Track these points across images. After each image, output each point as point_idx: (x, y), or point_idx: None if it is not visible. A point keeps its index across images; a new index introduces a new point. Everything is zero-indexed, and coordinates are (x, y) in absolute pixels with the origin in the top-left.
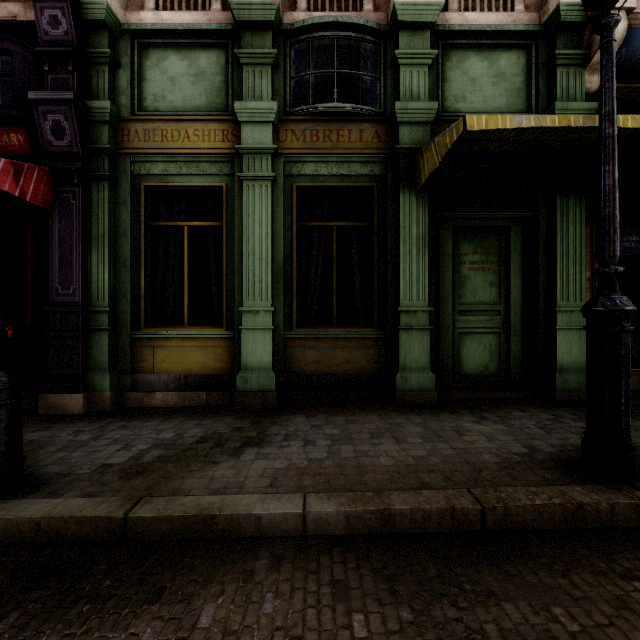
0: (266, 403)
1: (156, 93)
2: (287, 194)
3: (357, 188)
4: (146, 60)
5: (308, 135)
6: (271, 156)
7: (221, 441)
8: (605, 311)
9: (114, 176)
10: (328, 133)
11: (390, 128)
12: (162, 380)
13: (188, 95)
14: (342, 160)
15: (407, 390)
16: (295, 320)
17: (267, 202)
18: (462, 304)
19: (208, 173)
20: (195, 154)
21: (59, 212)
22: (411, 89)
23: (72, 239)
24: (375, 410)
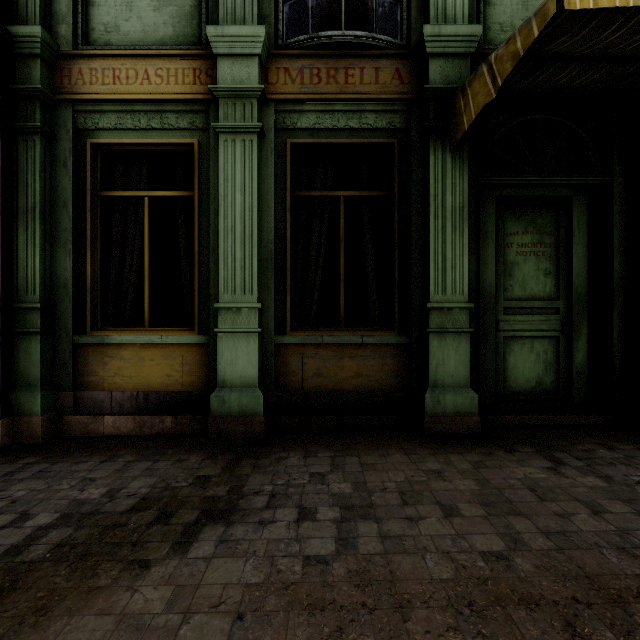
0: (250, 432)
1: (107, 22)
2: (279, 154)
3: (371, 146)
4: None
5: (307, 75)
6: (257, 102)
7: (170, 507)
8: None
9: (51, 130)
10: (333, 72)
11: (415, 65)
12: (114, 399)
13: (149, 24)
14: (352, 108)
15: (440, 414)
16: (289, 320)
17: (252, 162)
18: (508, 299)
19: (175, 127)
20: (157, 101)
21: None
22: (444, 10)
23: None
24: (399, 444)
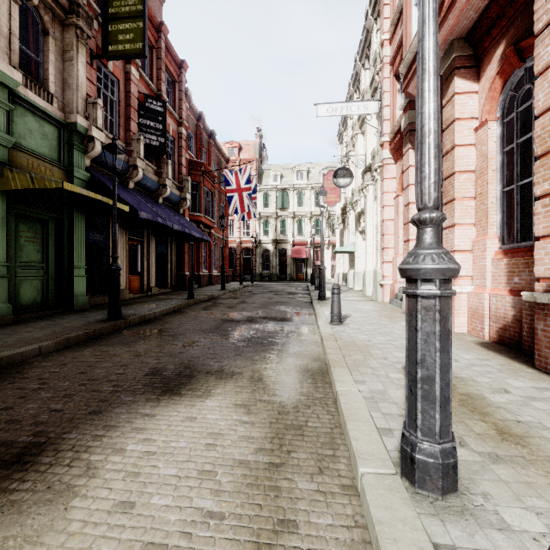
0: None
1: None
2: None
3: None
4: None
5: None
6: None
7: None
8: (116, 269)
9: None
10: None
11: None
12: None
13: None
14: None
15: None
16: None
17: None
18: (21, 262)
19: None
20: None
21: None
22: None
23: None
24: None
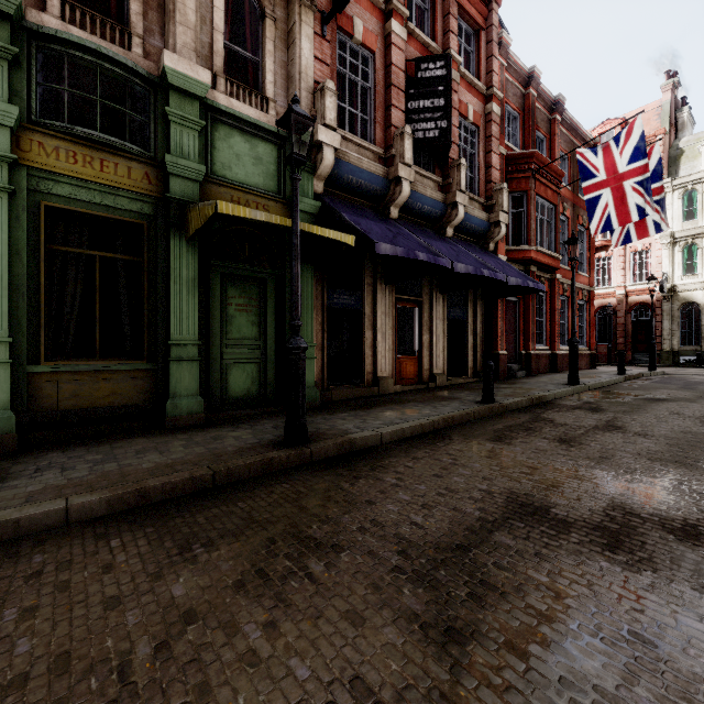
0: (1, 448)
1: None
2: (32, 211)
3: (125, 222)
4: None
5: (63, 154)
6: (8, 164)
7: None
8: (292, 347)
9: None
10: (90, 159)
11: (161, 174)
12: None
13: None
14: (107, 191)
15: (178, 415)
16: (44, 352)
17: (2, 216)
18: (230, 339)
19: None
20: None
21: None
22: (182, 146)
23: None
24: (144, 436)
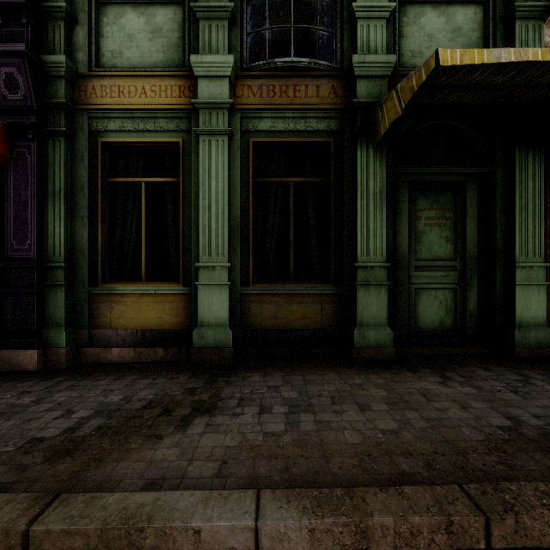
0: (222, 359)
1: (113, 50)
2: (244, 150)
3: (313, 144)
4: (103, 17)
5: (265, 90)
6: (227, 111)
7: (170, 406)
8: None
9: (71, 132)
10: (285, 88)
11: (347, 83)
12: (119, 335)
13: (145, 51)
14: (299, 116)
15: (364, 346)
16: (252, 276)
17: (223, 157)
18: (418, 260)
19: (165, 129)
20: (152, 110)
21: (14, 167)
22: (368, 43)
23: (27, 194)
24: (333, 368)
